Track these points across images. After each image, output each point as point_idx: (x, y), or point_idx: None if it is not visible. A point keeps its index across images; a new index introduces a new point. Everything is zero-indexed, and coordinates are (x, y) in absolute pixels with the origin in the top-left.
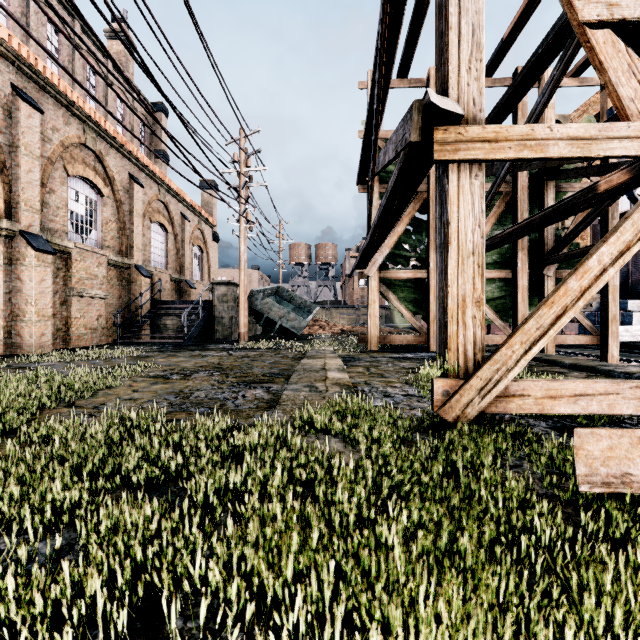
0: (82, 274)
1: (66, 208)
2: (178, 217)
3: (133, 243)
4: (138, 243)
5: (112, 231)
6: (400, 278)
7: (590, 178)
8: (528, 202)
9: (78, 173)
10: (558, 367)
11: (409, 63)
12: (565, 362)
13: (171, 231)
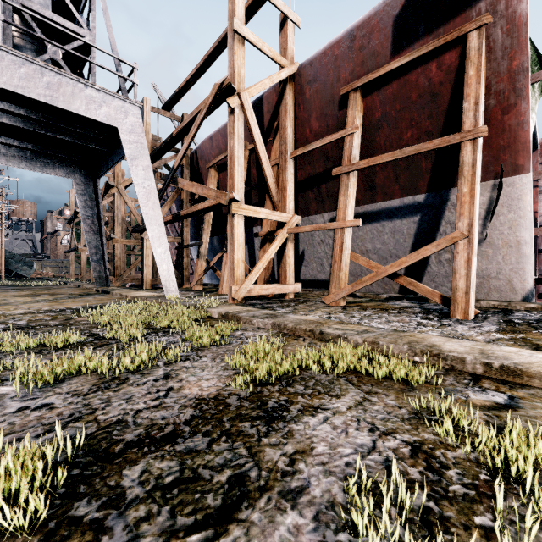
0: None
1: None
2: None
3: None
4: None
5: None
6: None
7: None
8: (128, 236)
9: None
10: None
11: None
12: None
13: None
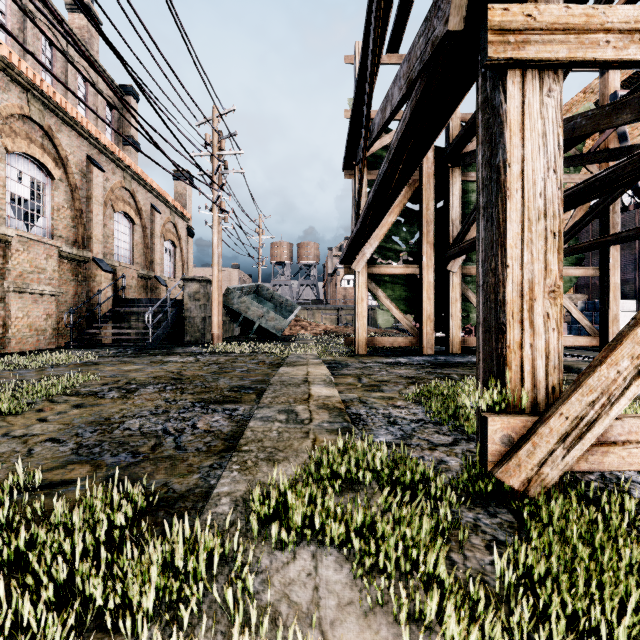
0: (25, 267)
1: (4, 189)
2: (147, 208)
3: (91, 233)
4: (97, 234)
5: (65, 219)
6: (390, 274)
7: (589, 169)
8: None
9: (20, 149)
10: (575, 374)
11: (401, 35)
12: (583, 368)
13: (139, 223)
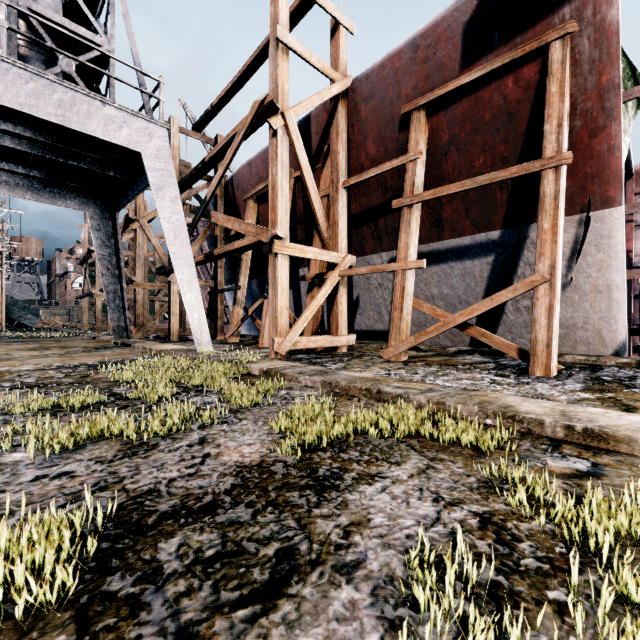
0: None
1: None
2: None
3: None
4: None
5: None
6: None
7: None
8: (151, 278)
9: None
10: None
11: None
12: None
13: None
